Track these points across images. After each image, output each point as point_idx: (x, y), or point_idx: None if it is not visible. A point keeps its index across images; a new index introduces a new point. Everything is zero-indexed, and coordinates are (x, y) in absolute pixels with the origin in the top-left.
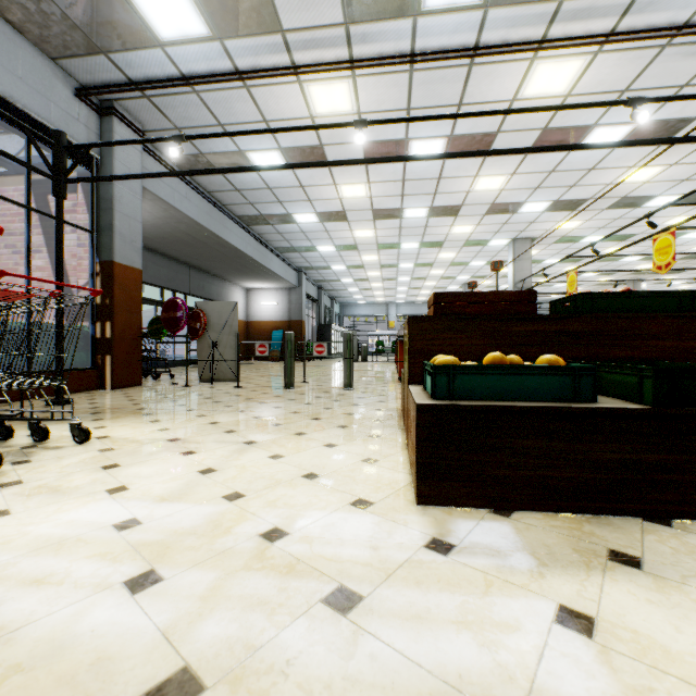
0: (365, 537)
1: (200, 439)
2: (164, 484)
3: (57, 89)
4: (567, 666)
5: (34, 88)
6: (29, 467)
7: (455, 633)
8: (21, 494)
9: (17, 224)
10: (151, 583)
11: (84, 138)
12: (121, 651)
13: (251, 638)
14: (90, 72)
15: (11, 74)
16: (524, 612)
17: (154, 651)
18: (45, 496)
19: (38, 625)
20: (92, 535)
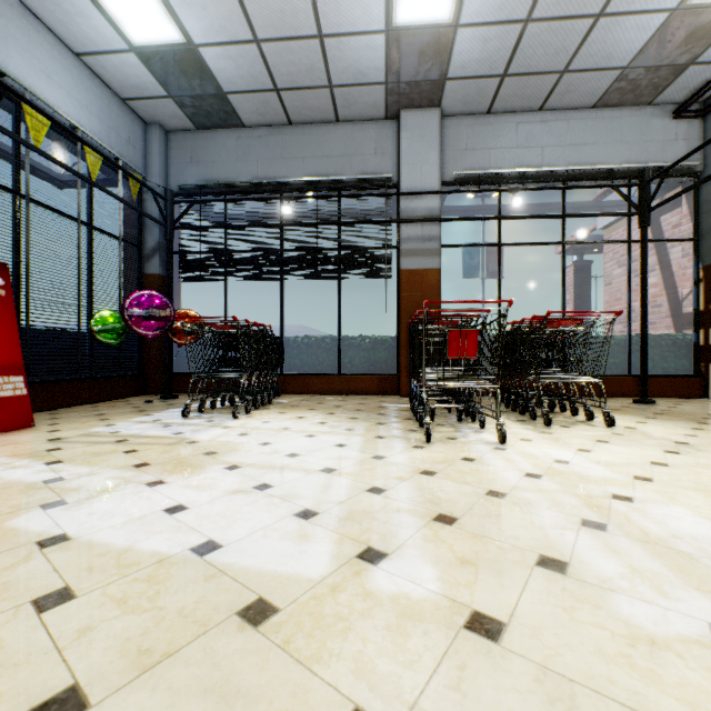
0: (684, 532)
1: (706, 449)
2: (612, 458)
3: (652, 128)
4: (649, 612)
5: (631, 142)
6: (564, 429)
7: (618, 564)
8: (543, 437)
9: (636, 252)
10: (534, 477)
11: (681, 153)
12: (499, 482)
13: (533, 503)
14: (683, 88)
15: (613, 145)
16: (698, 606)
17: (505, 487)
18: (550, 441)
19: (492, 467)
20: (542, 458)
